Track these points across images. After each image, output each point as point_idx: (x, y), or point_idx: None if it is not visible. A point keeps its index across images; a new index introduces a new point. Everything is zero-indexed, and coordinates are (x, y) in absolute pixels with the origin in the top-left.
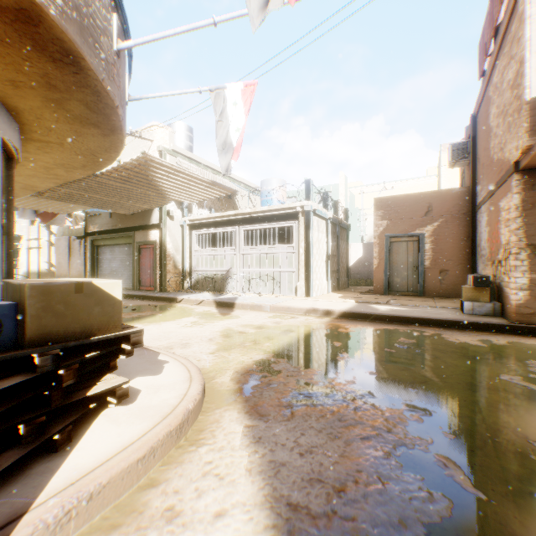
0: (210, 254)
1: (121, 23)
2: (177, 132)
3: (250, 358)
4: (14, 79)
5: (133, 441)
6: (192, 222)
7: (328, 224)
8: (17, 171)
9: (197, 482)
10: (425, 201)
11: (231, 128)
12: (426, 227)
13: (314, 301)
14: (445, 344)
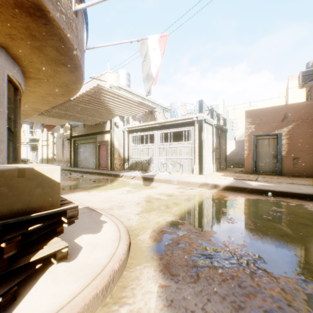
0: (140, 148)
1: None
2: (120, 76)
3: (164, 219)
4: (10, 33)
5: (63, 305)
6: (129, 129)
7: (214, 128)
8: (27, 99)
9: None
10: (282, 111)
11: (151, 65)
12: (283, 129)
13: (205, 178)
14: (310, 213)
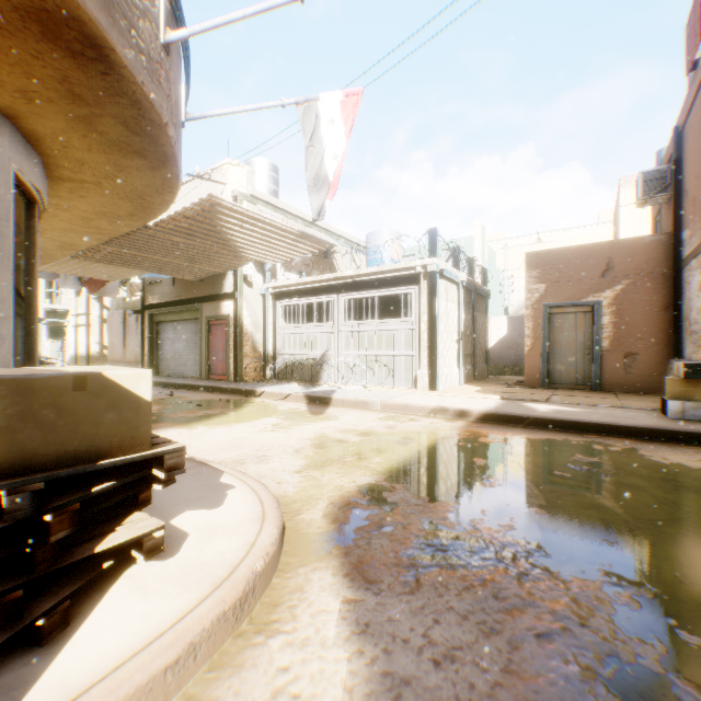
0: (300, 332)
1: (172, 6)
2: (257, 173)
3: (353, 482)
4: (25, 88)
5: (162, 631)
6: (276, 290)
7: (460, 289)
8: (49, 224)
9: None
10: (602, 255)
11: (326, 156)
12: (604, 292)
13: (441, 397)
14: (648, 466)
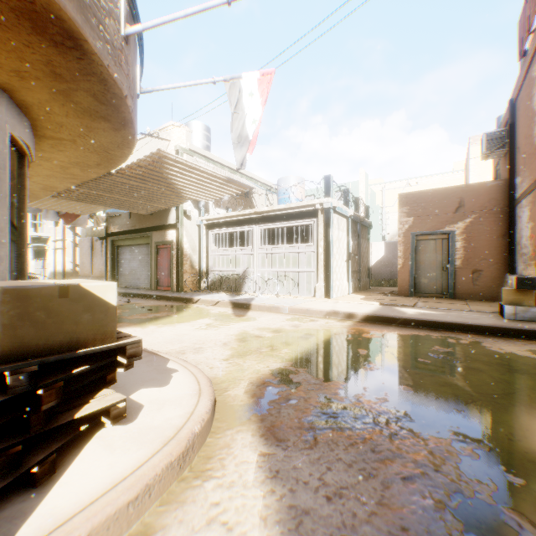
0: (227, 253)
1: (130, 7)
2: (194, 132)
3: (267, 367)
4: (18, 69)
5: (125, 476)
6: (208, 221)
7: (349, 221)
8: (35, 171)
9: (199, 533)
10: (456, 196)
11: (247, 120)
12: (457, 224)
13: (334, 303)
14: (488, 354)
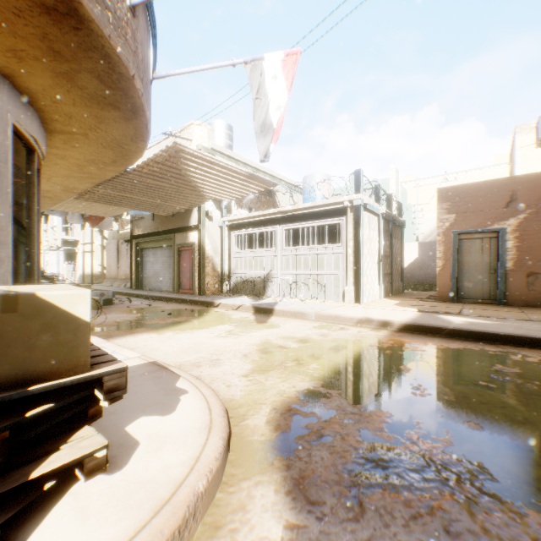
0: (249, 255)
1: None
2: (216, 131)
3: (293, 387)
4: (14, 47)
5: None
6: (231, 222)
7: (381, 220)
8: (53, 171)
9: None
10: (506, 188)
11: (270, 106)
12: (508, 220)
13: (366, 309)
14: None
